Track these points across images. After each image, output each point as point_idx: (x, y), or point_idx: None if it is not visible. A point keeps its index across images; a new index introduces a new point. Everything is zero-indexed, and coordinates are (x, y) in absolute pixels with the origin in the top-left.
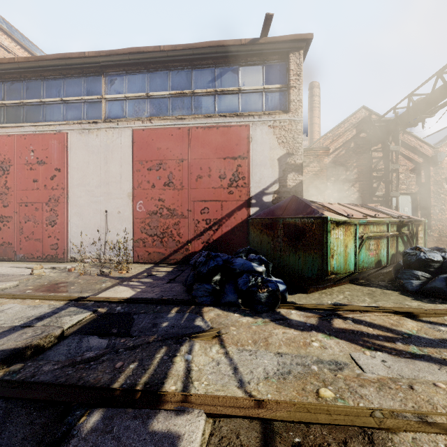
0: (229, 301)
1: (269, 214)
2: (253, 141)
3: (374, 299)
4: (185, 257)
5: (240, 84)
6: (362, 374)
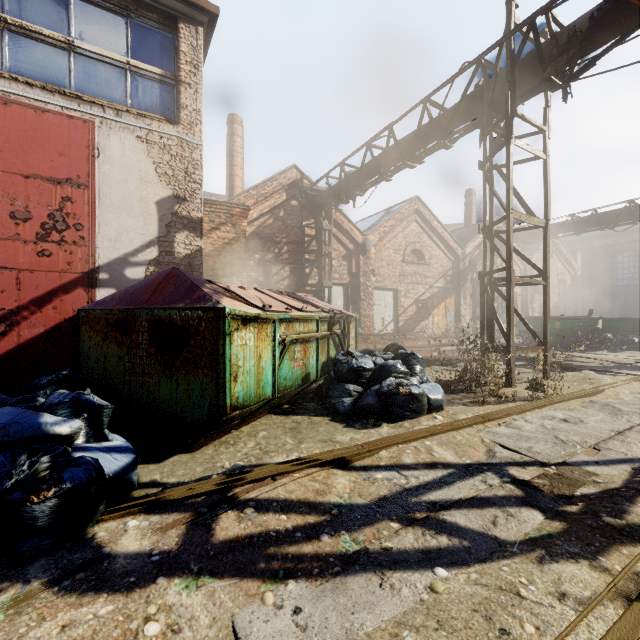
0: None
1: (123, 301)
2: (104, 157)
3: (299, 439)
4: None
5: (72, 32)
6: None
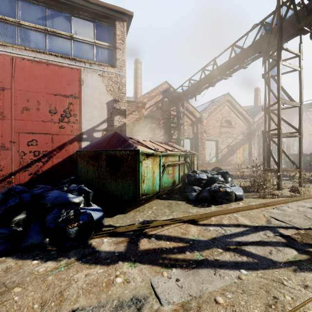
0: (31, 244)
1: (95, 147)
2: (85, 84)
3: (171, 210)
4: None
5: (72, 31)
6: (159, 310)
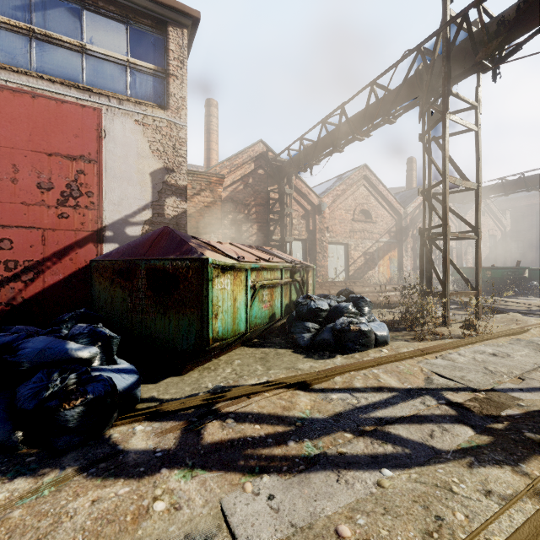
0: None
1: (126, 254)
2: (109, 137)
3: (267, 366)
4: None
5: (85, 37)
6: None
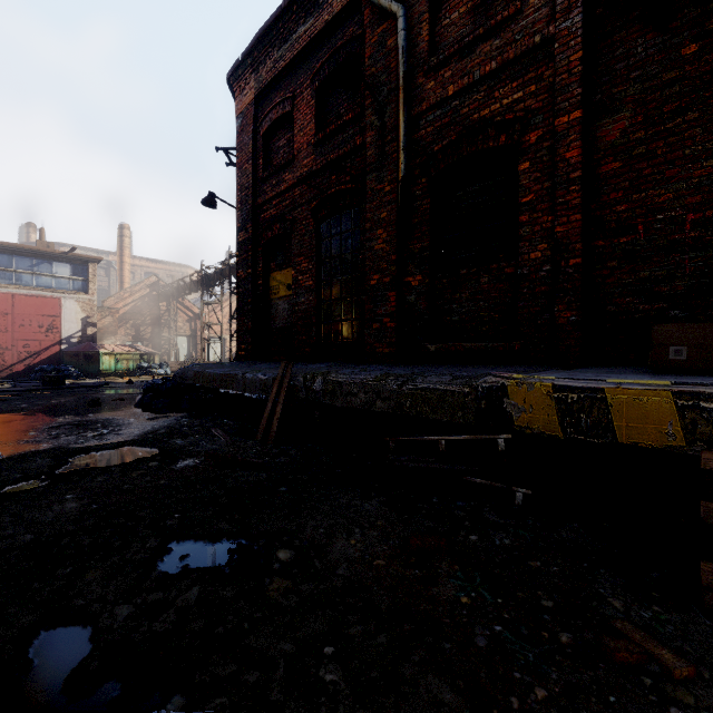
0: None
1: (77, 350)
2: (65, 307)
3: None
4: (10, 375)
5: (54, 272)
6: None
